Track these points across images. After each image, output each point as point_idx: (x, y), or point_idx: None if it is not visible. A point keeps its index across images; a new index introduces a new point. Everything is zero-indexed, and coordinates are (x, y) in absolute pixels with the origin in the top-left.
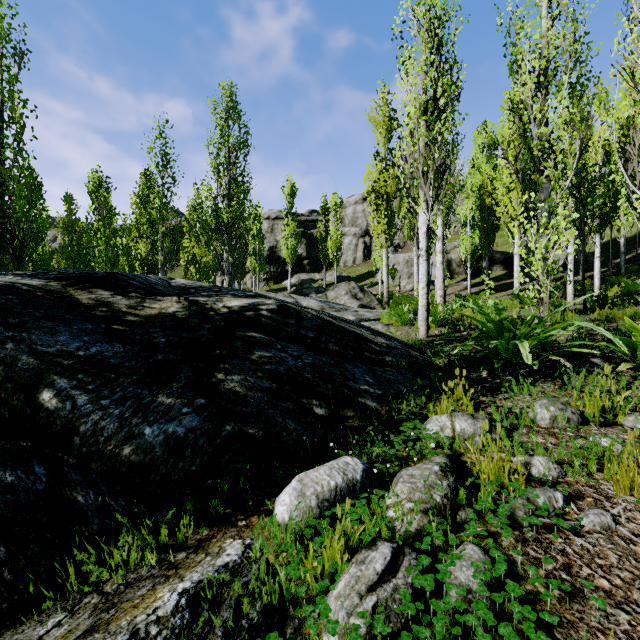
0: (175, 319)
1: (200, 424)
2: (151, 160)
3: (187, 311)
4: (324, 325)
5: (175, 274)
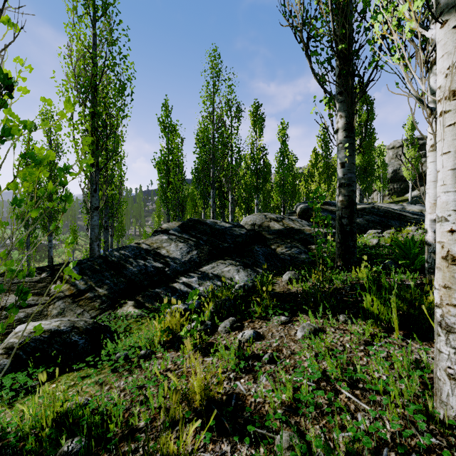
0: None
1: None
2: (319, 146)
3: None
4: (387, 211)
5: None
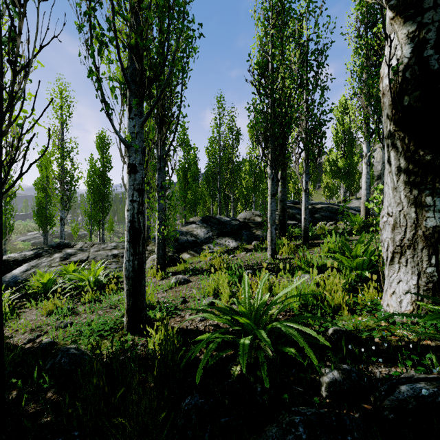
0: (309, 209)
1: (311, 219)
2: None
3: (311, 207)
4: (337, 209)
5: (319, 191)
